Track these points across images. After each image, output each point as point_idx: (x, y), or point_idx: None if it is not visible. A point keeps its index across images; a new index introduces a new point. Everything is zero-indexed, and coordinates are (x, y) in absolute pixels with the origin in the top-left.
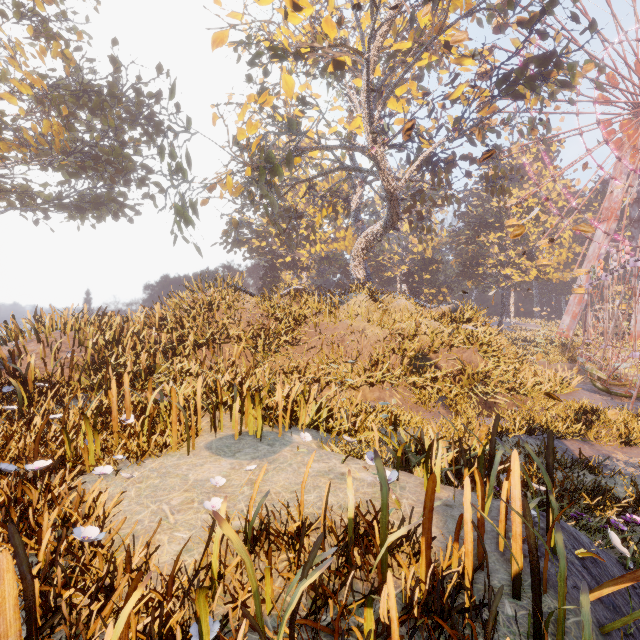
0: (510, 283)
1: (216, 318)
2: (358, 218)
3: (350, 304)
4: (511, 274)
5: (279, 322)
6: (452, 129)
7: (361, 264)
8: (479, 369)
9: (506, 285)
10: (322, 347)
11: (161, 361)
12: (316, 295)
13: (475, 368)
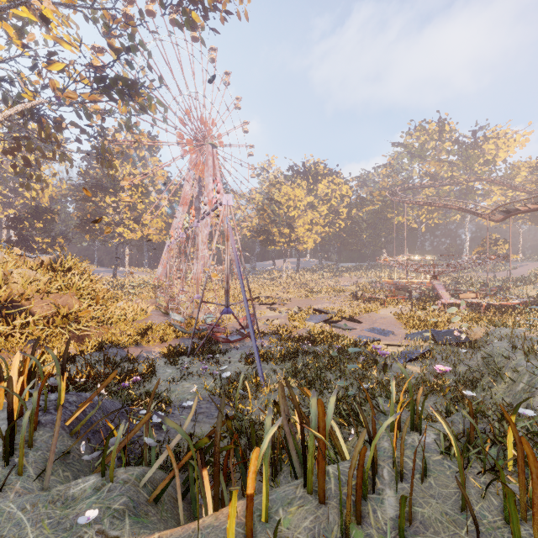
0: (123, 239)
1: None
2: None
3: None
4: (123, 232)
5: None
6: (55, 96)
7: None
8: (73, 310)
9: (120, 241)
10: None
11: None
12: None
13: (71, 309)
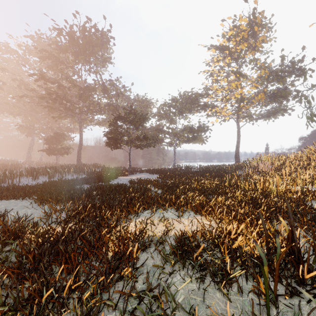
0: None
1: None
2: None
3: None
4: None
5: None
6: None
7: None
8: None
9: None
10: None
11: (299, 170)
12: None
13: None
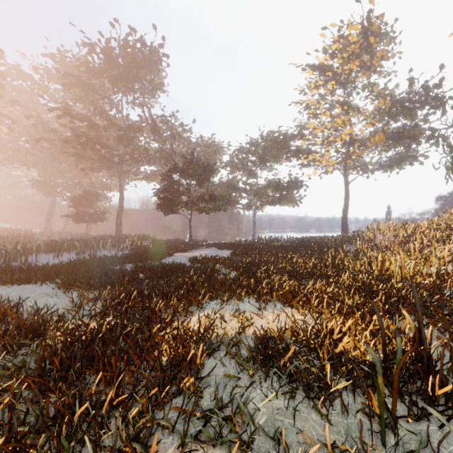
0: None
1: None
2: None
3: None
4: None
5: None
6: None
7: None
8: None
9: None
10: None
11: (434, 244)
12: None
13: None
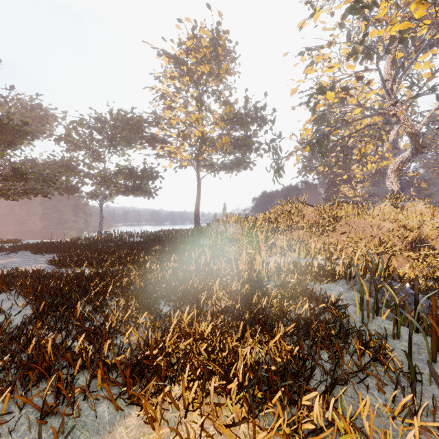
0: None
1: (292, 218)
2: (395, 147)
3: (373, 209)
4: None
5: (324, 220)
6: None
7: (395, 180)
8: None
9: None
10: (350, 233)
11: (270, 235)
12: (351, 204)
13: None
